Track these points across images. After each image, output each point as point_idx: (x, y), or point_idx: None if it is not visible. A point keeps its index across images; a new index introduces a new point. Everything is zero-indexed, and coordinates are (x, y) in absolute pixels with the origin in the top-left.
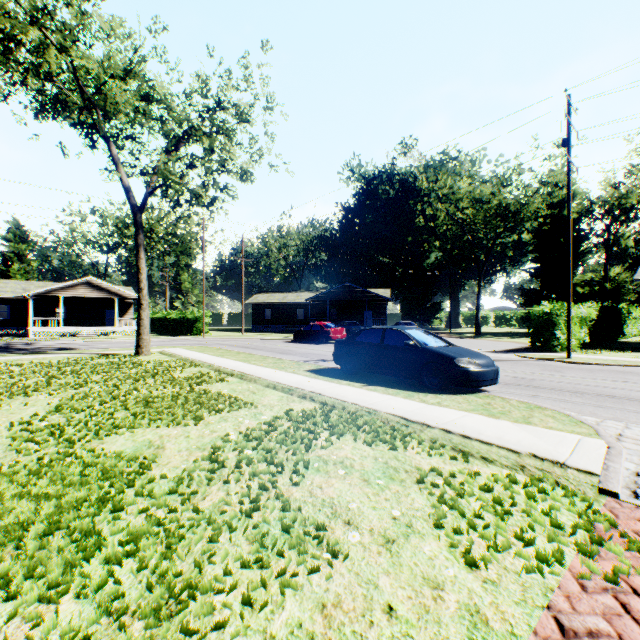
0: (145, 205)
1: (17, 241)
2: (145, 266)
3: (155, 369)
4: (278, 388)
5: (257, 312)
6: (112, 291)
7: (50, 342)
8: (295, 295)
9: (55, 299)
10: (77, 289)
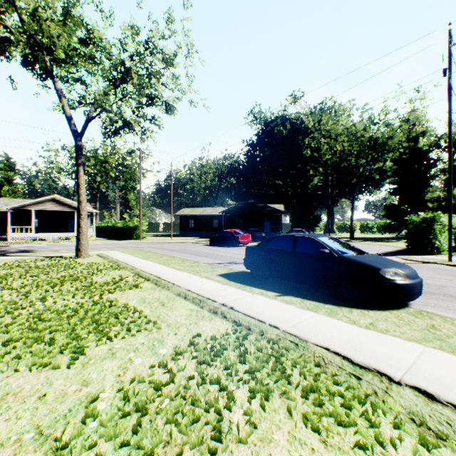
0: (84, 131)
1: (7, 170)
2: (84, 182)
3: (80, 273)
4: (189, 298)
5: (183, 222)
6: (72, 206)
7: (18, 245)
8: (212, 209)
9: (30, 212)
10: (45, 204)
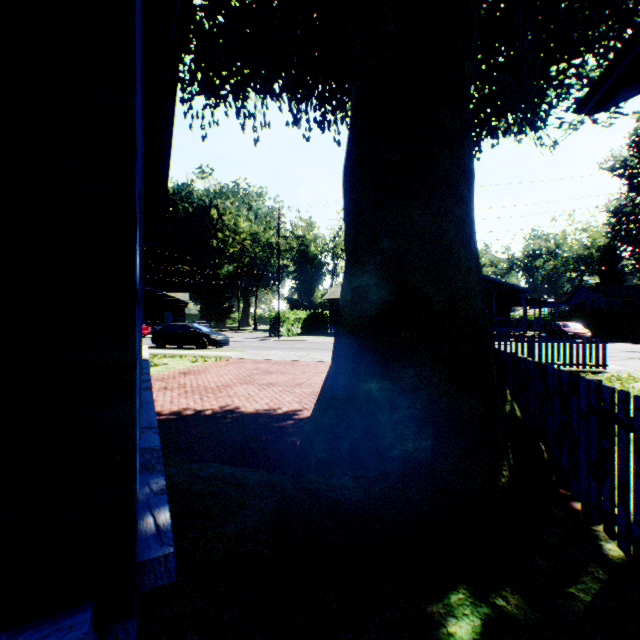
0: None
1: None
2: None
3: None
4: None
5: None
6: None
7: None
8: None
9: None
10: None
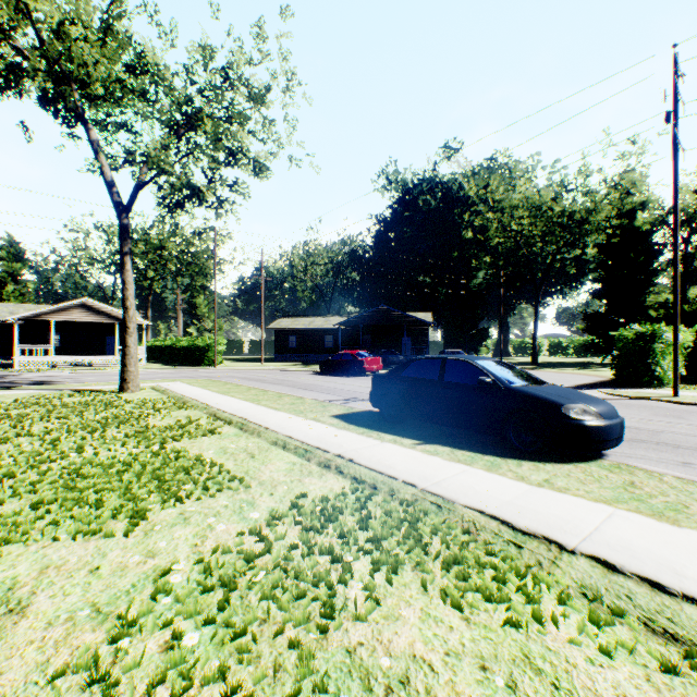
0: (133, 204)
1: (11, 260)
2: (132, 280)
3: (129, 413)
4: (289, 447)
5: (280, 339)
6: (112, 315)
7: (32, 374)
8: (323, 320)
9: (47, 324)
10: (71, 312)
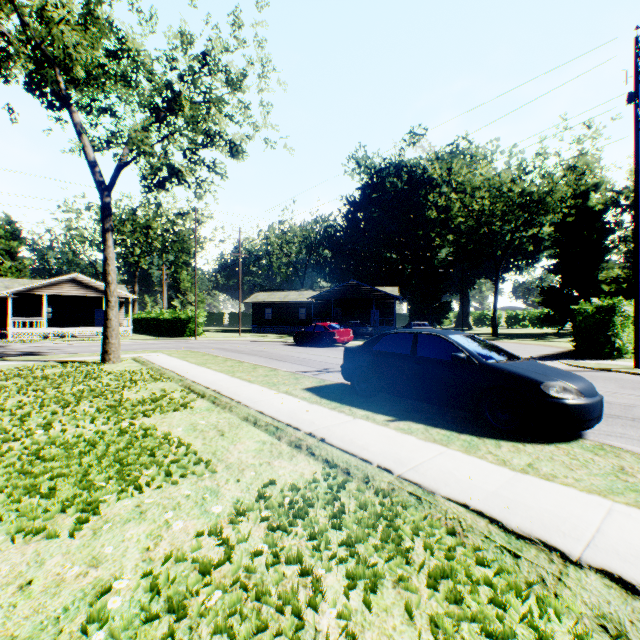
0: (114, 183)
1: (9, 238)
2: (114, 256)
3: (106, 385)
4: (260, 424)
5: (257, 312)
6: (100, 289)
7: (23, 345)
8: (297, 294)
9: (40, 298)
10: (62, 287)
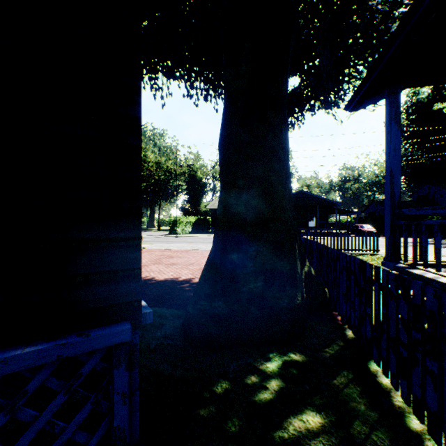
0: None
1: None
2: None
3: None
4: None
5: None
6: None
7: None
8: None
9: None
10: None
